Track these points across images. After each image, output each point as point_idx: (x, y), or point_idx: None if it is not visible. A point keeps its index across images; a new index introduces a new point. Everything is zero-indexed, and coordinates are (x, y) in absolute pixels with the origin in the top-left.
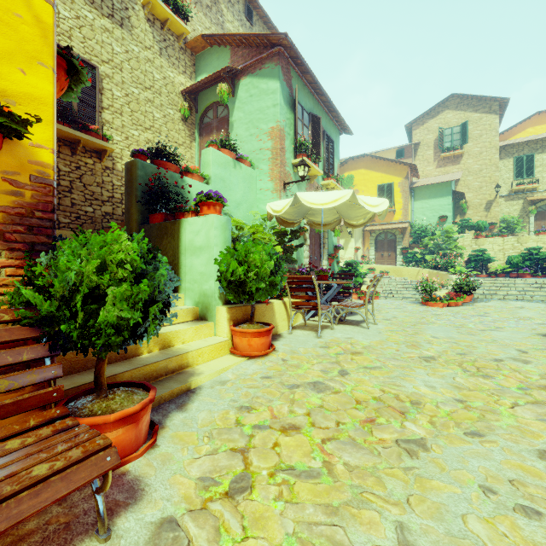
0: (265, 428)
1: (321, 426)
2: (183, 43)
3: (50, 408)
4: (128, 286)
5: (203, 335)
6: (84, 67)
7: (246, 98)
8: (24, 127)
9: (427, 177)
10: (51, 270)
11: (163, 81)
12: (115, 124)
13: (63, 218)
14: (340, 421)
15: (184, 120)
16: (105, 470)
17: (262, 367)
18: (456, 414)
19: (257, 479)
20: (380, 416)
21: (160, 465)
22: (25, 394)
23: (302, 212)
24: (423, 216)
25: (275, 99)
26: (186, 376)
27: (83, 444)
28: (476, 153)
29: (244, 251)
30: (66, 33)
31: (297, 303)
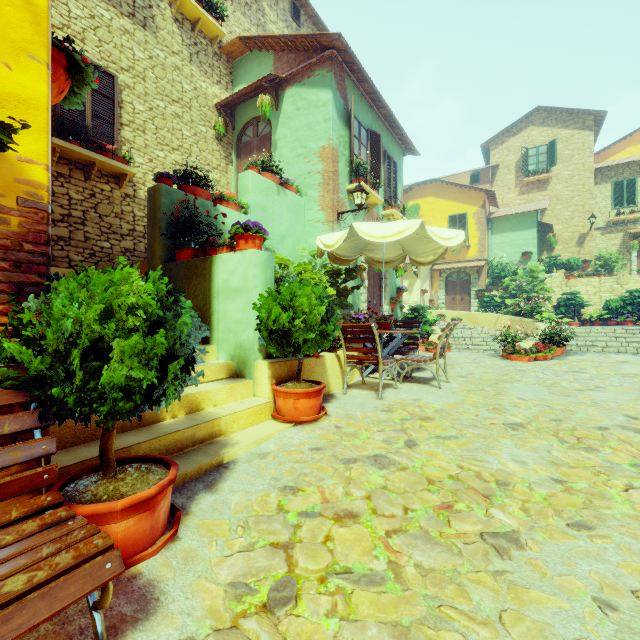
0: (315, 516)
1: (384, 513)
2: (218, 48)
3: (40, 493)
4: (139, 337)
5: (239, 396)
6: (89, 65)
7: (292, 112)
8: (6, 135)
9: (508, 206)
10: (43, 317)
11: (194, 92)
12: (137, 143)
13: (75, 255)
14: (409, 506)
15: (219, 139)
16: (103, 581)
17: (311, 435)
18: (555, 498)
19: (303, 587)
20: (458, 501)
21: (181, 565)
22: (6, 477)
23: (359, 248)
24: (503, 252)
25: (326, 112)
26: (217, 447)
27: (75, 545)
28: (566, 178)
29: (289, 293)
30: (79, 35)
31: (353, 357)
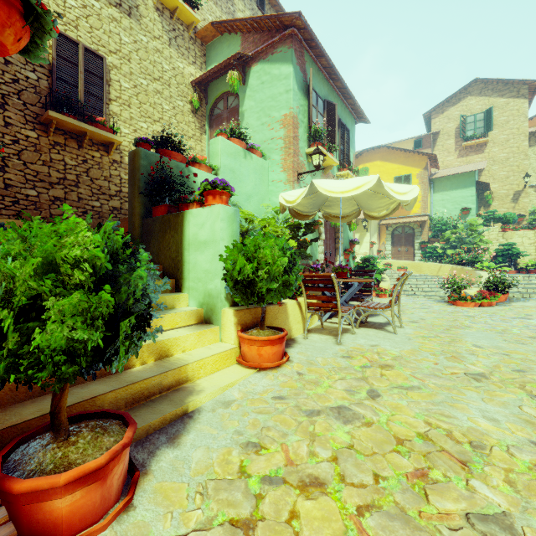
0: (278, 483)
1: (353, 481)
2: (193, 33)
3: None
4: (81, 295)
5: (207, 342)
6: (47, 11)
7: (257, 86)
8: None
9: (448, 168)
10: None
11: (172, 72)
12: (123, 116)
13: (69, 213)
14: (379, 473)
15: (194, 112)
16: None
17: (274, 382)
18: None
19: None
20: (433, 467)
21: None
22: None
23: (317, 204)
24: (443, 208)
25: (287, 84)
26: (183, 395)
27: None
28: (502, 141)
29: (253, 245)
30: (73, 23)
31: (313, 304)
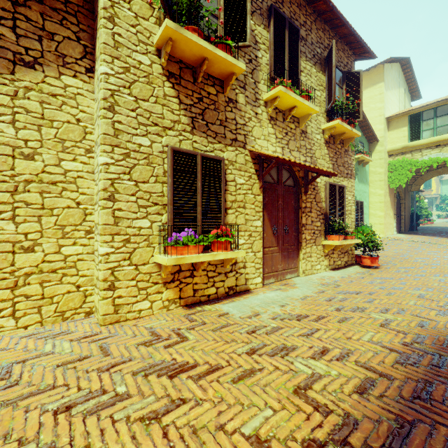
0: None
1: None
2: None
3: None
4: None
5: None
6: None
7: None
8: None
9: None
10: None
11: None
12: None
13: None
14: None
15: None
16: None
17: None
18: None
19: None
20: None
21: None
22: None
23: None
24: (446, 191)
25: None
26: None
27: None
28: None
29: None
30: None
31: None
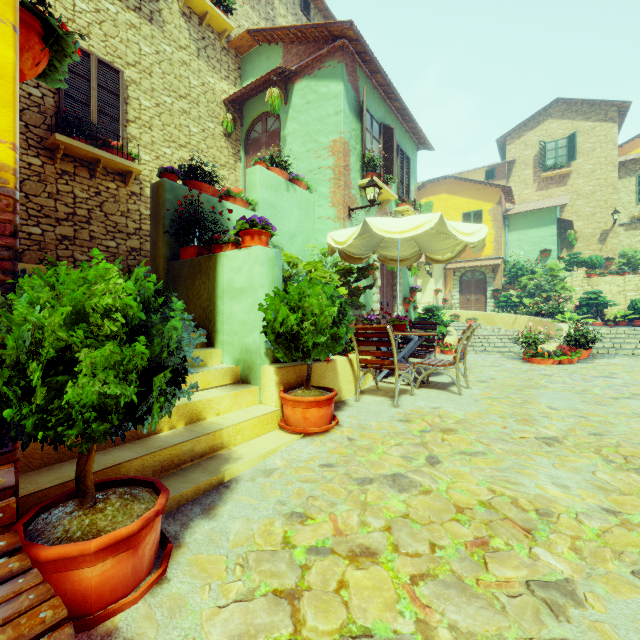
0: (326, 553)
1: (408, 550)
2: (226, 43)
3: None
4: (114, 346)
5: (244, 404)
6: (69, 33)
7: (301, 106)
8: None
9: (525, 203)
10: (1, 321)
11: (201, 88)
12: (143, 140)
13: (80, 255)
14: (436, 542)
15: (227, 136)
16: None
17: (321, 449)
18: (611, 535)
19: None
20: (494, 536)
21: (166, 618)
22: None
23: (372, 245)
24: (520, 250)
25: (337, 105)
26: (218, 463)
27: (16, 619)
28: (587, 172)
29: (297, 293)
30: (84, 30)
31: (366, 361)
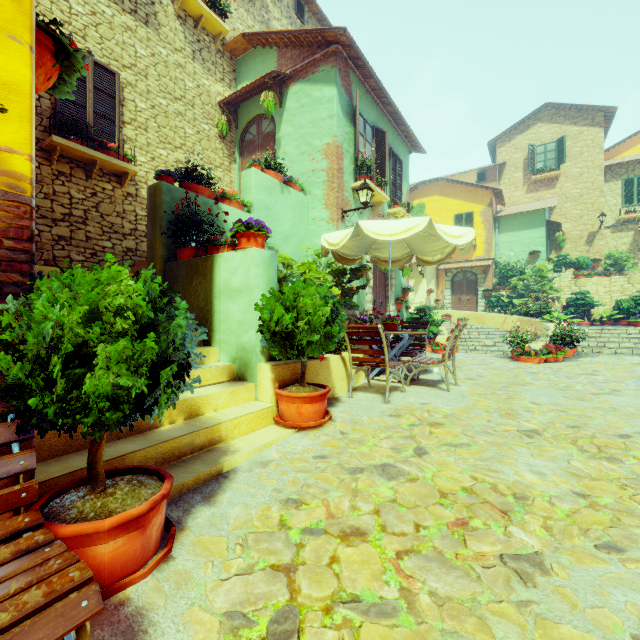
0: (319, 533)
1: (394, 530)
2: (221, 45)
3: (18, 513)
4: (127, 342)
5: (241, 400)
6: (79, 50)
7: (296, 109)
8: None
9: (515, 205)
10: (22, 319)
11: (196, 90)
12: (139, 141)
13: (76, 255)
14: (421, 523)
15: (222, 137)
16: (77, 623)
17: (315, 442)
18: (580, 515)
19: (307, 618)
20: (474, 517)
21: (174, 590)
22: None
23: (364, 246)
24: (510, 251)
25: (331, 109)
26: (217, 455)
27: (48, 578)
28: (575, 175)
29: (292, 294)
30: (80, 32)
31: (359, 359)
